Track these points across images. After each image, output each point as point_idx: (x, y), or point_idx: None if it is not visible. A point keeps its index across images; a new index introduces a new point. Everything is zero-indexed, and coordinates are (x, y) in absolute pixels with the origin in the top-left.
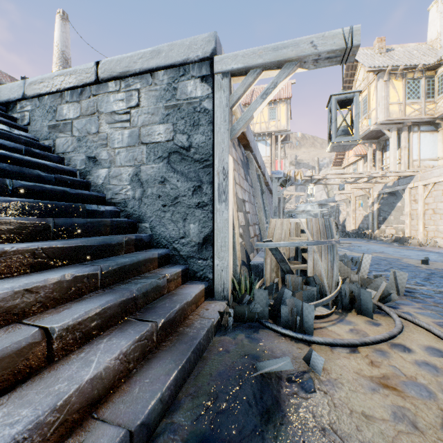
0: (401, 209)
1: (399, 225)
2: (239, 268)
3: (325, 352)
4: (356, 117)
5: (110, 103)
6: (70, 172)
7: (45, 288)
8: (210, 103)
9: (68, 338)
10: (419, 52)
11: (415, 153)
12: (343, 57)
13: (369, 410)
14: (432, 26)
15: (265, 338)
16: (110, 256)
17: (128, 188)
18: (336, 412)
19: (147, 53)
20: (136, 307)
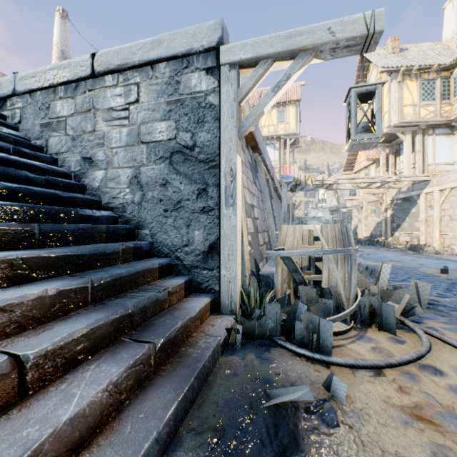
0: (416, 215)
1: (414, 232)
2: (248, 279)
3: (346, 375)
4: (379, 112)
5: (107, 99)
6: (63, 173)
7: (22, 305)
8: (216, 98)
9: (46, 366)
10: (434, 52)
11: (430, 157)
12: (364, 46)
13: (404, 450)
14: (448, 25)
15: (278, 359)
16: (104, 266)
17: (126, 191)
18: (365, 452)
19: (147, 43)
20: (131, 325)
